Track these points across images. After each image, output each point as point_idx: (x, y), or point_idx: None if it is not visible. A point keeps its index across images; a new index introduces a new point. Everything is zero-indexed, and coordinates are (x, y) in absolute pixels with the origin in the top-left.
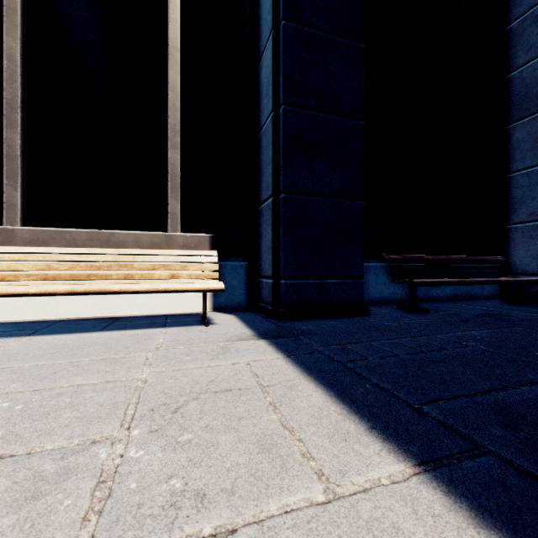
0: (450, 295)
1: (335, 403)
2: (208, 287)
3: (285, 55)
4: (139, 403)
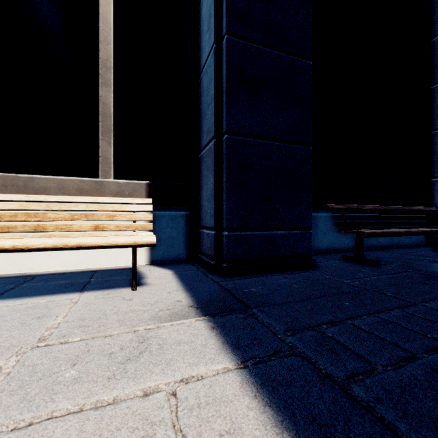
0: (383, 244)
1: None
2: (136, 241)
3: None
4: None
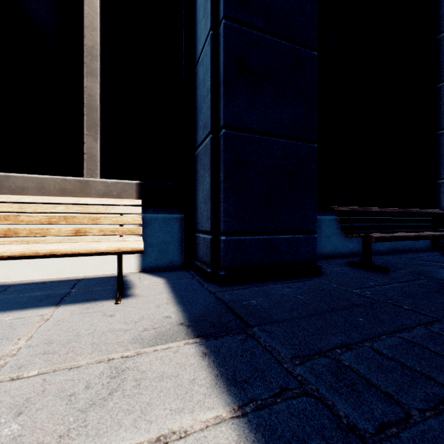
0: (389, 248)
1: None
2: (120, 247)
3: None
4: None
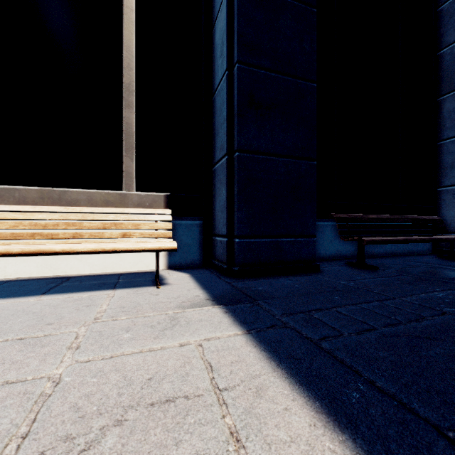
0: (389, 251)
1: (329, 430)
2: (160, 246)
3: (239, 13)
4: (26, 437)
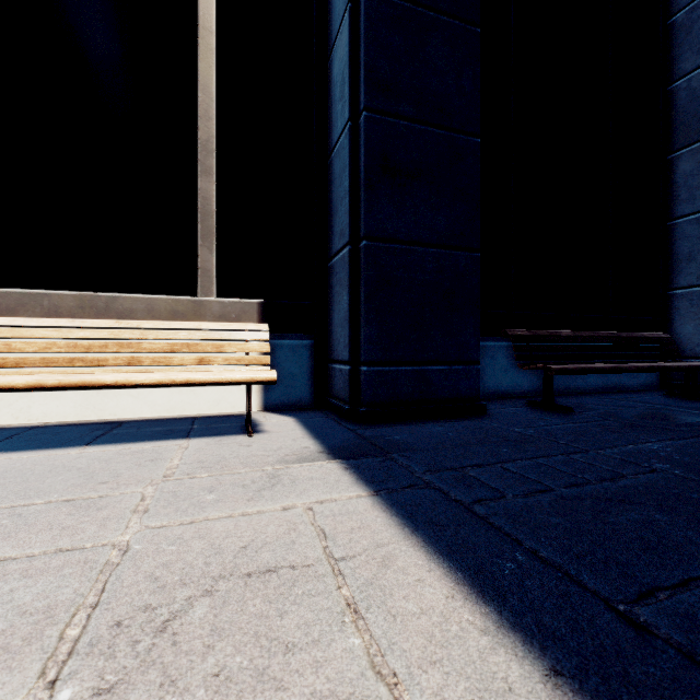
0: (594, 386)
1: (470, 602)
2: (253, 377)
3: (368, 37)
4: (97, 607)
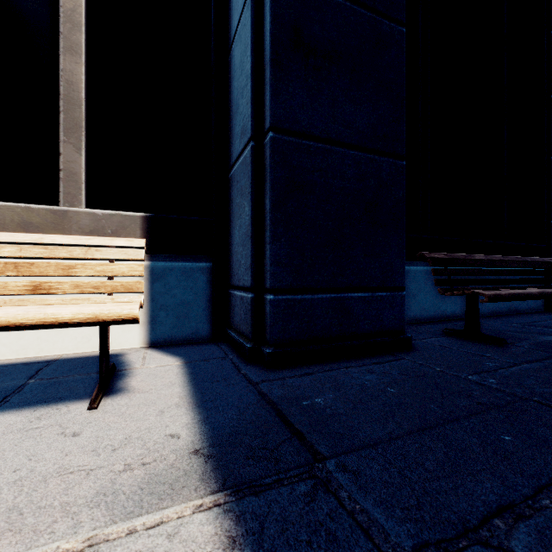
0: (492, 309)
1: None
2: (97, 314)
3: None
4: None
